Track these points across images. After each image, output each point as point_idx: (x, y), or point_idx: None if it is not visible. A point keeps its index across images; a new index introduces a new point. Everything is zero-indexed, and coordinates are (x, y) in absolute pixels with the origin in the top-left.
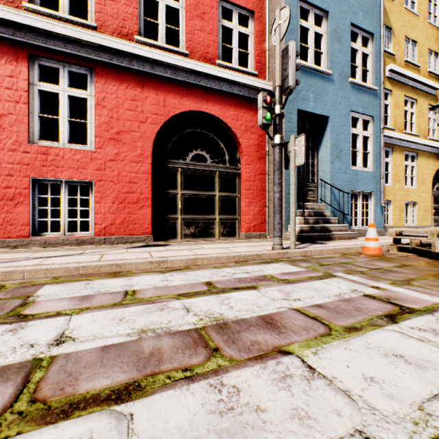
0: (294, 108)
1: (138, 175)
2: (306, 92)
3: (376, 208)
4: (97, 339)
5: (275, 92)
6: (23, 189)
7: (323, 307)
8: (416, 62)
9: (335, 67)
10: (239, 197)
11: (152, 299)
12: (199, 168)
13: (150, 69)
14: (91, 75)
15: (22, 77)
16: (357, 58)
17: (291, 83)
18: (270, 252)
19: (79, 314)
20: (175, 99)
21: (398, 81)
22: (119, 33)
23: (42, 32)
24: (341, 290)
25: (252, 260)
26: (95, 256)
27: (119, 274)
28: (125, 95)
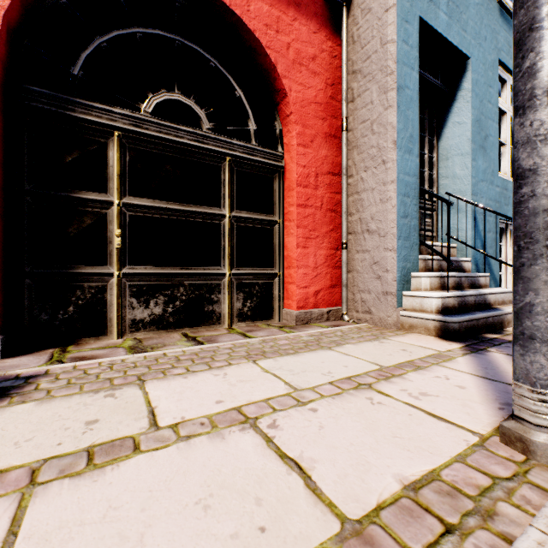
0: (414, 11)
1: None
2: None
3: None
4: None
5: None
6: None
7: None
8: None
9: None
10: (281, 224)
11: None
12: (177, 139)
13: None
14: None
15: None
16: None
17: None
18: None
19: None
20: None
21: None
22: None
23: None
24: None
25: None
26: None
27: None
28: None
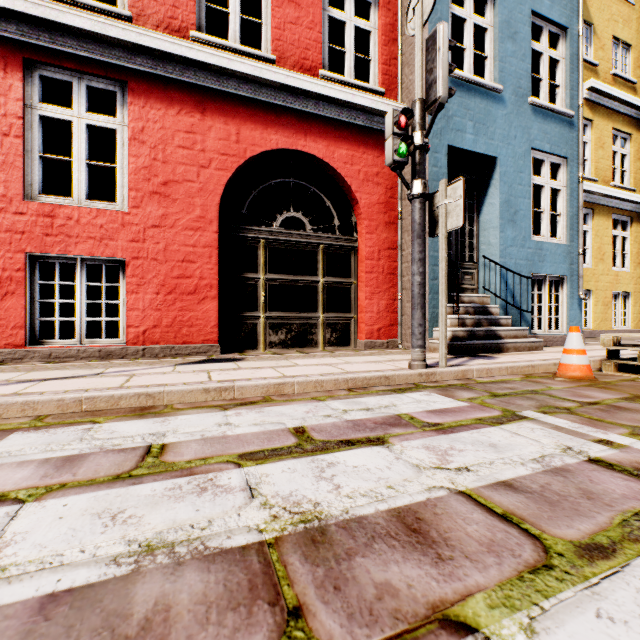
0: (442, 143)
1: (196, 249)
2: (462, 118)
3: (572, 302)
4: (42, 574)
5: (414, 111)
6: (15, 272)
7: (517, 489)
8: (630, 77)
9: (506, 80)
10: (356, 284)
11: (191, 465)
12: (292, 239)
13: (215, 84)
14: (123, 93)
15: (14, 96)
16: (540, 66)
17: (442, 92)
18: (406, 373)
19: (39, 500)
20: (254, 130)
21: (602, 106)
22: (166, 27)
23: (45, 24)
24: (543, 448)
25: (375, 386)
26: (117, 379)
27: (149, 410)
28: (177, 123)
